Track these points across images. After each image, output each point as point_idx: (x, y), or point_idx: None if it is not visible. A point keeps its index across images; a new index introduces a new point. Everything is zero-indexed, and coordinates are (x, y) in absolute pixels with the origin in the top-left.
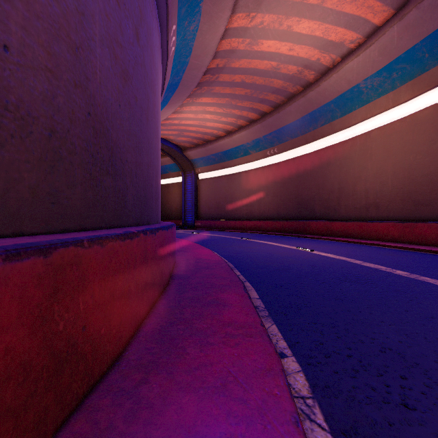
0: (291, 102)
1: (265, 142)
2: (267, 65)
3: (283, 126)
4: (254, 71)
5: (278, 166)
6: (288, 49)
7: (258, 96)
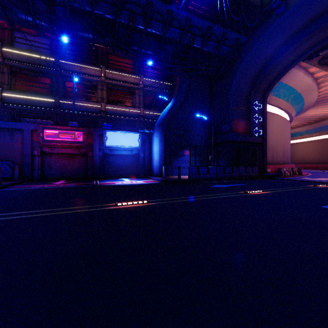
0: (323, 121)
1: (312, 131)
2: (310, 115)
3: (321, 127)
4: (305, 116)
5: (319, 141)
6: (318, 113)
7: (307, 119)
